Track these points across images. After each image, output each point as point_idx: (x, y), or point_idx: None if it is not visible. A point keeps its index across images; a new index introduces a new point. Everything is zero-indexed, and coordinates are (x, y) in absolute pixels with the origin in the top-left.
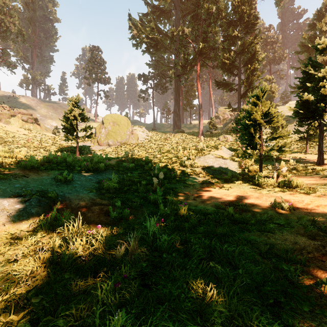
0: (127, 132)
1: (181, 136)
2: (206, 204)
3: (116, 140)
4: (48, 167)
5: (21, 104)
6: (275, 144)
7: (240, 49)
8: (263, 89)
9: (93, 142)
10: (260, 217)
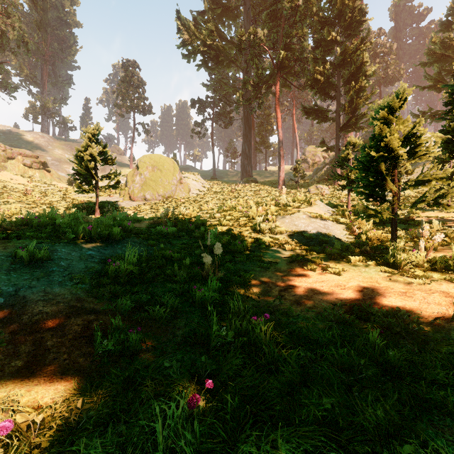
0: (173, 181)
1: (253, 187)
2: (306, 308)
3: (156, 193)
4: (12, 234)
5: (25, 143)
6: (426, 191)
7: (339, 59)
8: (400, 95)
9: (123, 196)
10: (444, 355)
